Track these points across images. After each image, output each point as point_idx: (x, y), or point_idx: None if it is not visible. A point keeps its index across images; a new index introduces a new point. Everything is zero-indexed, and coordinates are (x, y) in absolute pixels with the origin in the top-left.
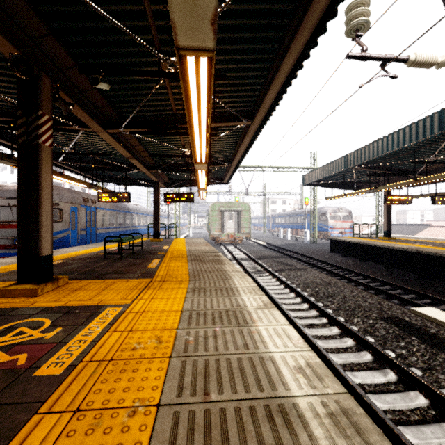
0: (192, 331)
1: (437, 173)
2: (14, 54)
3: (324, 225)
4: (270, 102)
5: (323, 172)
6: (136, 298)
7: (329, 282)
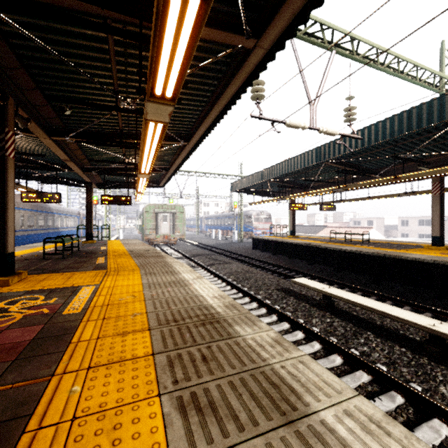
0: (154, 291)
1: (321, 188)
2: None
3: (249, 226)
4: (202, 133)
5: (246, 182)
6: (102, 281)
7: (247, 271)
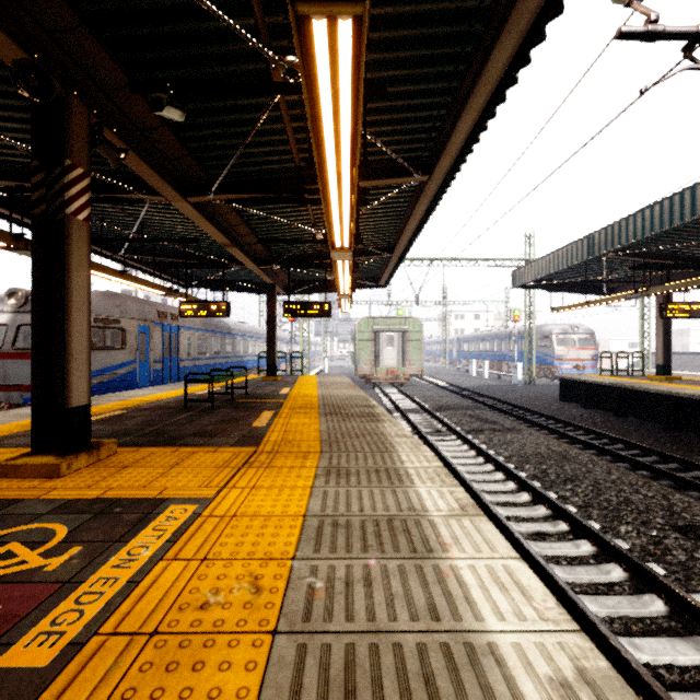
0: (323, 565)
1: None
2: (18, 58)
3: (546, 355)
4: (464, 137)
5: (549, 264)
6: (225, 486)
7: (564, 454)
